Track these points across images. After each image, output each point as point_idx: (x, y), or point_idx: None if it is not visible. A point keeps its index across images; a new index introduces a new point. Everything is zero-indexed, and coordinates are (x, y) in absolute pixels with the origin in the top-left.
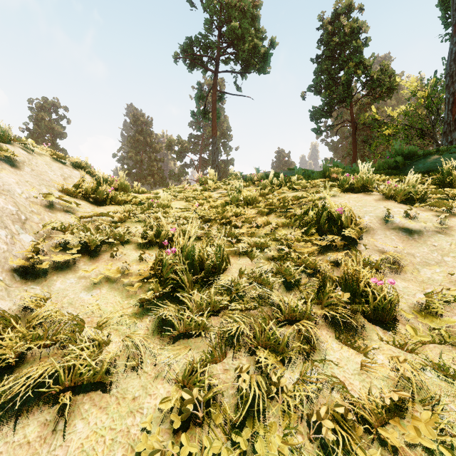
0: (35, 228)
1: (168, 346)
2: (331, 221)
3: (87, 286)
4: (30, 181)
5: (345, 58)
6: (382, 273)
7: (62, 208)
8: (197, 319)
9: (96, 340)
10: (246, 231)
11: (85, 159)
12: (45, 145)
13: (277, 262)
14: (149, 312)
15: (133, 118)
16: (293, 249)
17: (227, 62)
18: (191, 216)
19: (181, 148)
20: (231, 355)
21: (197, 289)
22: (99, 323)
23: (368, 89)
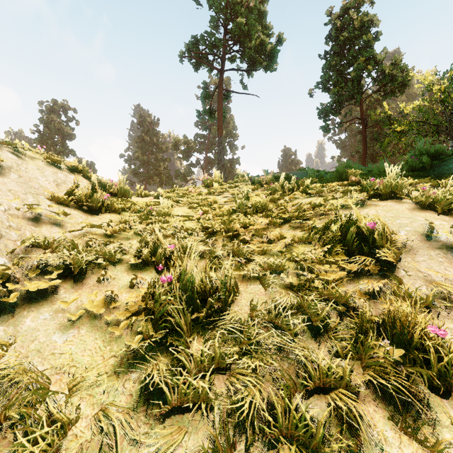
0: (11, 247)
1: (156, 427)
2: (359, 236)
3: (63, 323)
4: (14, 189)
5: (354, 53)
6: (434, 312)
7: (49, 220)
8: (195, 384)
9: (58, 418)
10: (257, 247)
11: (83, 162)
12: (40, 148)
13: (297, 293)
14: (136, 365)
15: (140, 119)
16: (315, 273)
17: (233, 60)
18: (193, 228)
19: (187, 148)
20: (243, 447)
21: (198, 330)
22: (69, 383)
23: (378, 85)
